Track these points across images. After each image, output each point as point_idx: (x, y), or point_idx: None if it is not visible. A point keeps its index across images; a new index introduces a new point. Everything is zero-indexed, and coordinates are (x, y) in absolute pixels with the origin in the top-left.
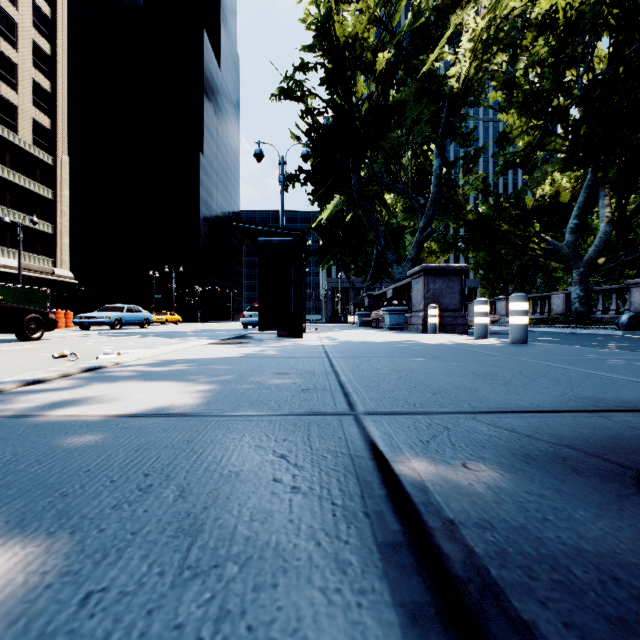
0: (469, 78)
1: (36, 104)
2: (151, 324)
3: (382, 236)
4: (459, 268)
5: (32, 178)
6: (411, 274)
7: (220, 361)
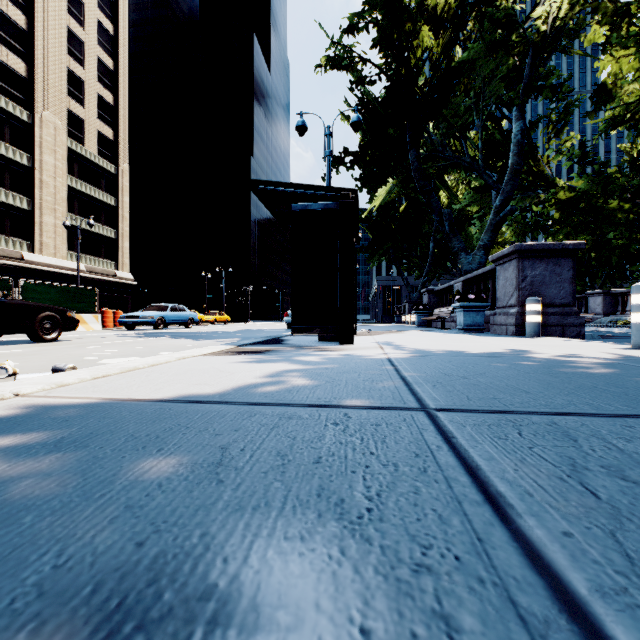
0: (562, 15)
1: (101, 117)
2: (200, 324)
3: (446, 220)
4: (571, 246)
5: (97, 187)
6: (495, 258)
7: (143, 419)
